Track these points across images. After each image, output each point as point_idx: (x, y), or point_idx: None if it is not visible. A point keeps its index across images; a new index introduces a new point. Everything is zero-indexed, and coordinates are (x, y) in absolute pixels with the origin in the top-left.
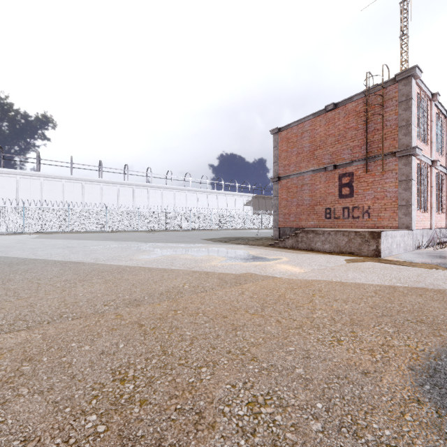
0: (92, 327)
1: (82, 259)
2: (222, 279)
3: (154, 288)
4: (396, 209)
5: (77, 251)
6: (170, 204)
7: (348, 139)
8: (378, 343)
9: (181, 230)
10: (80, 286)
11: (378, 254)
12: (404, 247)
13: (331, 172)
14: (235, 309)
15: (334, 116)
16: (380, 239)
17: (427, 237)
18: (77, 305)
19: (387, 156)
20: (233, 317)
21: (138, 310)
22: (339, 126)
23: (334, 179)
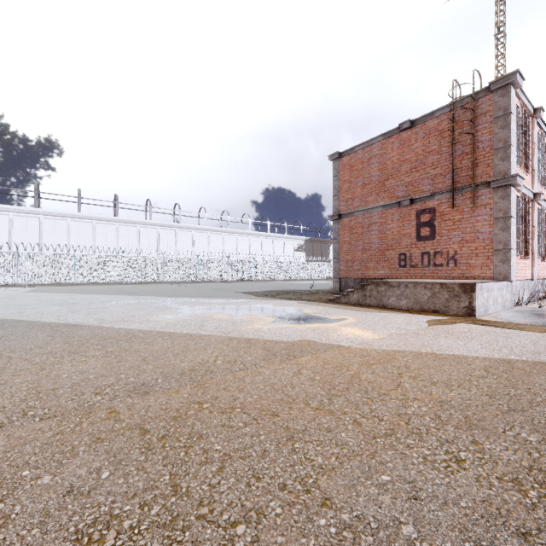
0: (67, 435)
1: (82, 320)
2: (269, 350)
3: (172, 365)
4: (490, 255)
5: (79, 309)
6: (203, 249)
7: (428, 165)
8: (522, 464)
9: (216, 281)
10: (68, 362)
11: (471, 313)
12: (502, 303)
13: (406, 208)
14: (289, 400)
15: (410, 137)
16: (475, 293)
17: (528, 290)
18: (55, 394)
19: (479, 187)
20: (287, 415)
21: (145, 402)
22: (416, 150)
23: (411, 216)
